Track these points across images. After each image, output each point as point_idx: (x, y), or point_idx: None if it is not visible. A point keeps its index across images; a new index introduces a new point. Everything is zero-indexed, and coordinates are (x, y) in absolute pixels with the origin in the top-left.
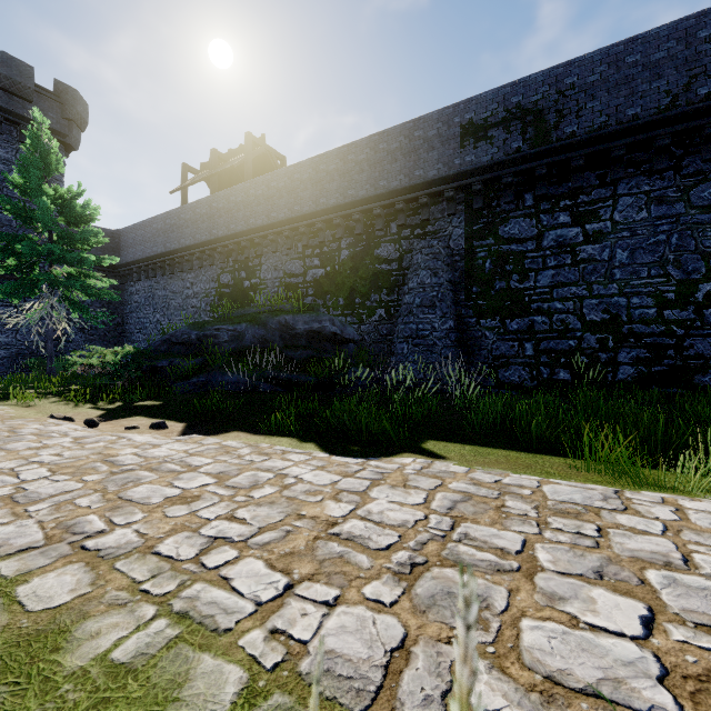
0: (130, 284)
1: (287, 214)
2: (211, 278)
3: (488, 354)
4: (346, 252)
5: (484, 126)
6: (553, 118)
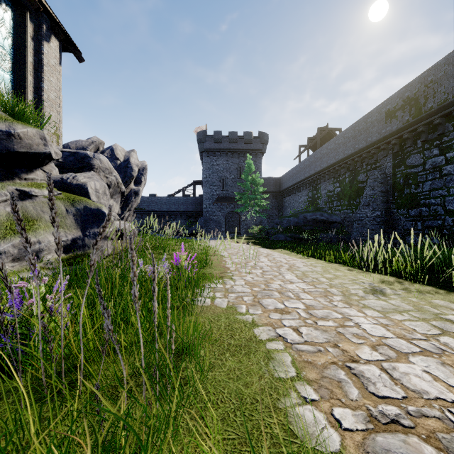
0: (284, 198)
1: (326, 165)
2: (306, 194)
3: (401, 228)
4: (347, 179)
5: (394, 111)
6: (423, 100)
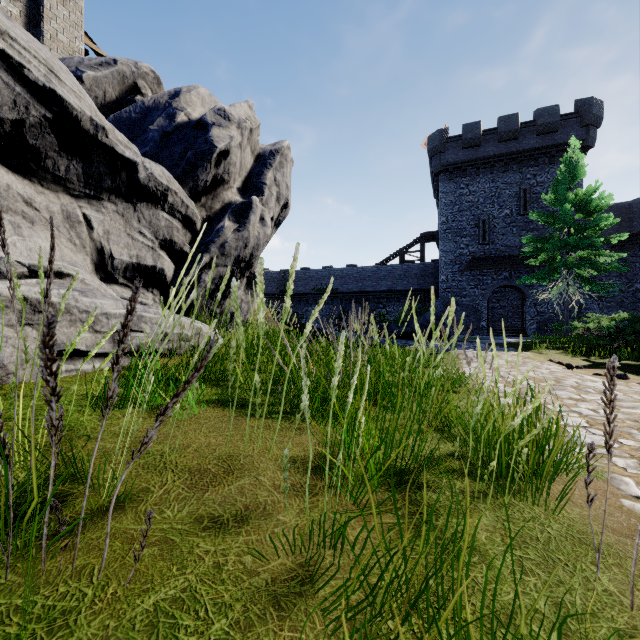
0: None
1: None
2: None
3: None
4: None
5: None
6: None
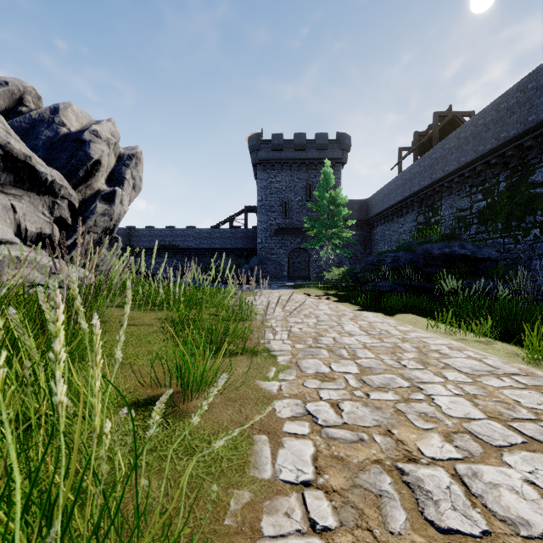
0: (373, 229)
1: (455, 166)
2: (412, 219)
3: None
4: (503, 184)
5: None
6: None
